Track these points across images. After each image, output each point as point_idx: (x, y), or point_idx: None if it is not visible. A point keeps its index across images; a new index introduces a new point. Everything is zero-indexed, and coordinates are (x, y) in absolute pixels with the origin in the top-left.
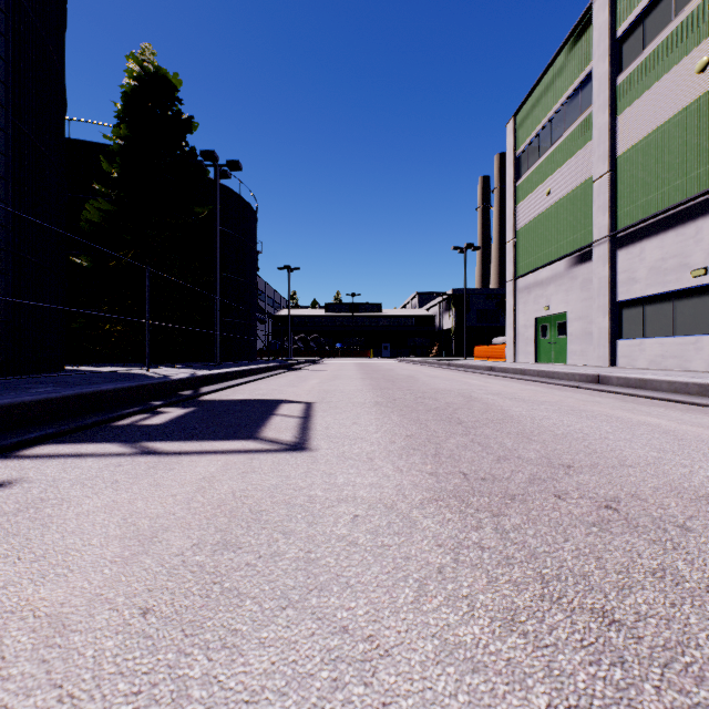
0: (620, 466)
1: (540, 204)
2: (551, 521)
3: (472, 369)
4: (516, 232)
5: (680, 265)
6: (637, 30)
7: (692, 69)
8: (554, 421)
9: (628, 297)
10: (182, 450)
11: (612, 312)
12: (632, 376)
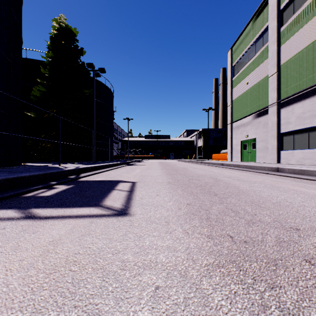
0: None
1: (243, 88)
2: None
3: (213, 164)
4: (232, 101)
5: (312, 115)
6: (290, 5)
7: None
8: (267, 193)
9: (286, 131)
10: (51, 215)
11: (278, 138)
12: (296, 168)
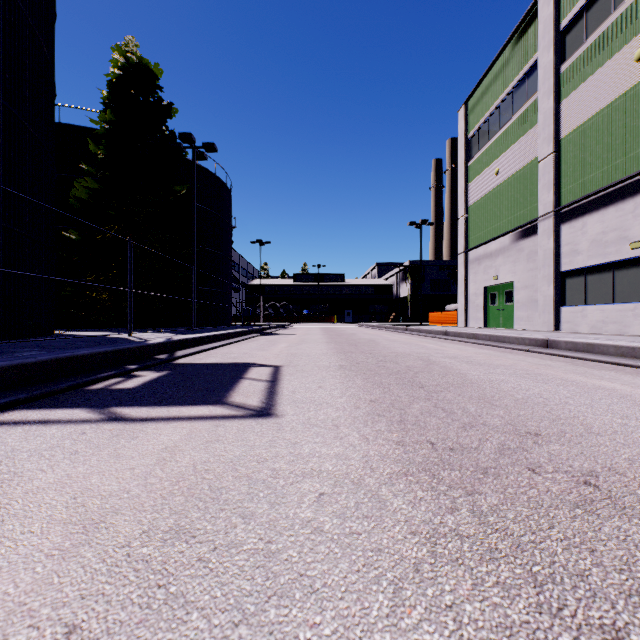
0: (588, 435)
1: (489, 183)
2: (530, 500)
3: (428, 333)
4: (467, 208)
5: (620, 238)
6: (579, 22)
7: (631, 57)
8: (512, 385)
9: (571, 267)
10: (149, 416)
11: (556, 282)
12: (579, 340)
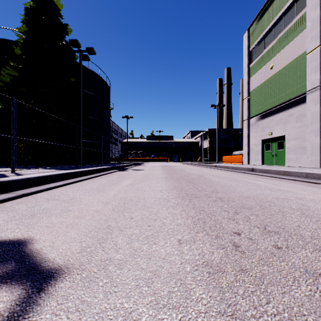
0: None
1: (265, 75)
2: None
3: (234, 169)
4: (249, 93)
5: None
6: None
7: None
8: None
9: None
10: None
11: None
12: None
